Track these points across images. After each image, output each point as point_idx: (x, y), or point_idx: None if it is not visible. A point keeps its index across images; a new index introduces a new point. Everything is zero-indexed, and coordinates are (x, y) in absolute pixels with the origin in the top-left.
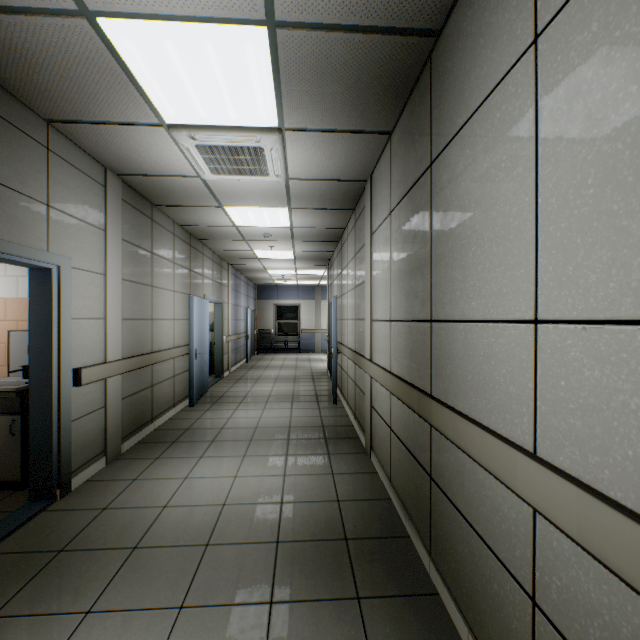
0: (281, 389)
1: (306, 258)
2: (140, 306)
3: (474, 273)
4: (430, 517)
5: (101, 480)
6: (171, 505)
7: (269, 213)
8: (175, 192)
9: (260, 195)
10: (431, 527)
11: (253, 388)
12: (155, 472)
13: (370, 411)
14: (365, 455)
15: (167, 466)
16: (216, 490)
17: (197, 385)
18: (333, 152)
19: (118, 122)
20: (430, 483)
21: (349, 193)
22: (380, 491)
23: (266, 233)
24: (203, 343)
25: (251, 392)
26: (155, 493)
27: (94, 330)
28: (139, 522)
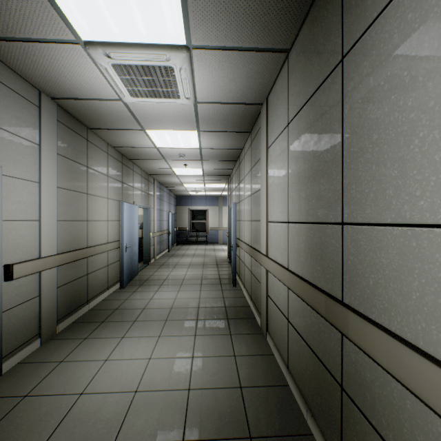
0: (193, 273)
1: (212, 174)
2: (76, 210)
3: (425, 164)
4: (341, 429)
5: (31, 362)
6: (87, 392)
7: (182, 135)
8: (104, 116)
9: (174, 118)
10: (343, 440)
11: (171, 272)
12: (80, 353)
13: (266, 299)
14: (261, 336)
15: (92, 347)
16: (131, 374)
17: (127, 271)
18: (235, 73)
19: (38, 39)
20: (341, 394)
21: (247, 116)
22: (278, 376)
23: (181, 153)
24: (132, 239)
25: (170, 276)
26: (75, 377)
27: (28, 230)
28: (53, 414)
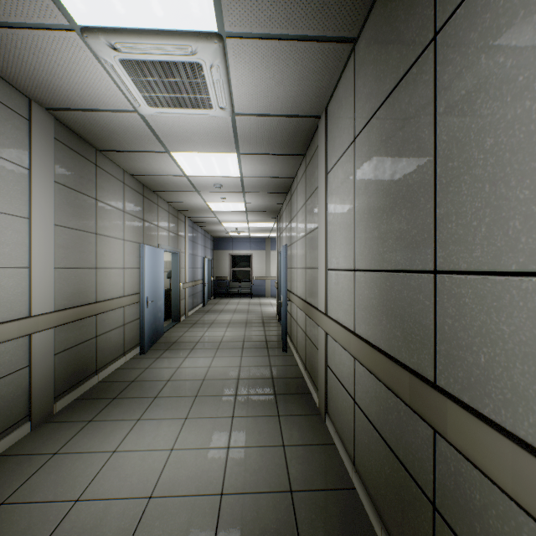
0: (233, 334)
1: (257, 210)
2: (80, 254)
3: None
4: None
5: (16, 454)
6: (85, 498)
7: (218, 160)
8: (115, 133)
9: (206, 137)
10: None
11: (206, 333)
12: (81, 442)
13: (325, 370)
14: (319, 418)
15: (98, 433)
16: (145, 472)
17: (149, 332)
18: (284, 73)
19: (18, 24)
20: (433, 515)
21: (300, 134)
22: (341, 475)
23: (217, 183)
24: (157, 291)
25: (204, 337)
26: (71, 476)
27: (13, 280)
28: (35, 530)
